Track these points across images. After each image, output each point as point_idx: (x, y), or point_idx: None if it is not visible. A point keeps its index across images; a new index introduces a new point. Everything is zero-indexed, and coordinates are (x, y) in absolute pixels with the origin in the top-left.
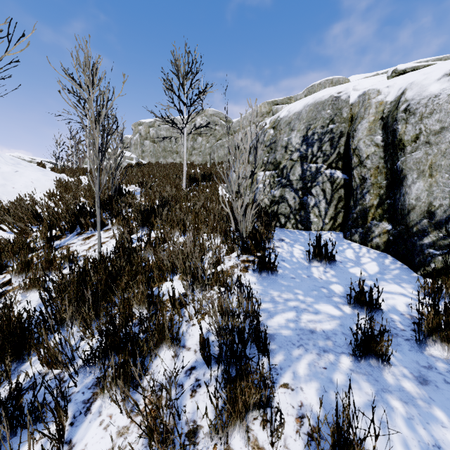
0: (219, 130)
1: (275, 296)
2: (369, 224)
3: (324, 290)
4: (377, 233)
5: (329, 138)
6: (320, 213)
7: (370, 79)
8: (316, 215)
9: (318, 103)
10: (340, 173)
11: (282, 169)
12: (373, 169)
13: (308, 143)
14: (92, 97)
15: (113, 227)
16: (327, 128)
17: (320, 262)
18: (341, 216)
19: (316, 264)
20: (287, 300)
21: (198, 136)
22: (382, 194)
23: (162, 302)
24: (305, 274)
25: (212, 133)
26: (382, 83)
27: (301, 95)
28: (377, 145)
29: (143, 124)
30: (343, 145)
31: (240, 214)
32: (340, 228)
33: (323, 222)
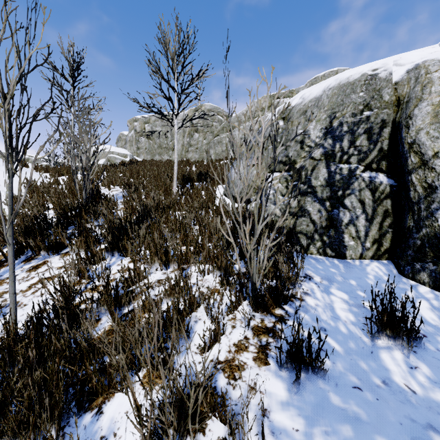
0: (217, 126)
1: None
2: None
3: None
4: None
5: (365, 129)
6: (358, 233)
7: (416, 51)
8: (353, 236)
9: (344, 85)
10: (384, 177)
11: (298, 170)
12: None
13: (334, 136)
14: None
15: (72, 251)
16: (360, 116)
17: (393, 339)
18: (388, 239)
19: (385, 342)
20: None
21: (195, 132)
22: None
23: None
24: (376, 374)
25: (209, 129)
26: None
27: (304, 88)
28: None
29: (139, 120)
30: (387, 139)
31: (249, 247)
32: (388, 255)
33: (363, 246)
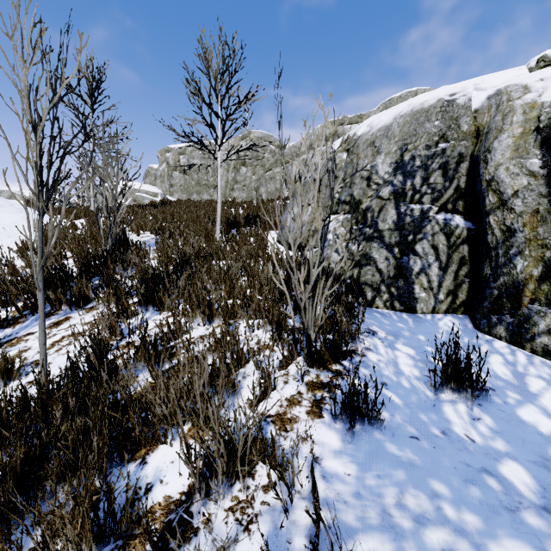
0: (269, 158)
1: (389, 504)
2: (526, 310)
3: (492, 483)
4: (543, 328)
5: (440, 163)
6: (430, 284)
7: (501, 73)
8: (424, 287)
9: (418, 112)
10: (461, 219)
11: (364, 211)
12: (527, 215)
13: (405, 172)
14: (23, 80)
15: (99, 305)
16: (435, 148)
17: (458, 392)
18: (465, 290)
19: (449, 396)
20: (421, 522)
21: (242, 165)
22: (550, 258)
23: (138, 519)
24: (436, 425)
25: (260, 161)
26: (529, 75)
27: (376, 112)
28: (532, 175)
29: (172, 150)
30: (464, 175)
31: (304, 295)
32: (464, 308)
33: (436, 299)
